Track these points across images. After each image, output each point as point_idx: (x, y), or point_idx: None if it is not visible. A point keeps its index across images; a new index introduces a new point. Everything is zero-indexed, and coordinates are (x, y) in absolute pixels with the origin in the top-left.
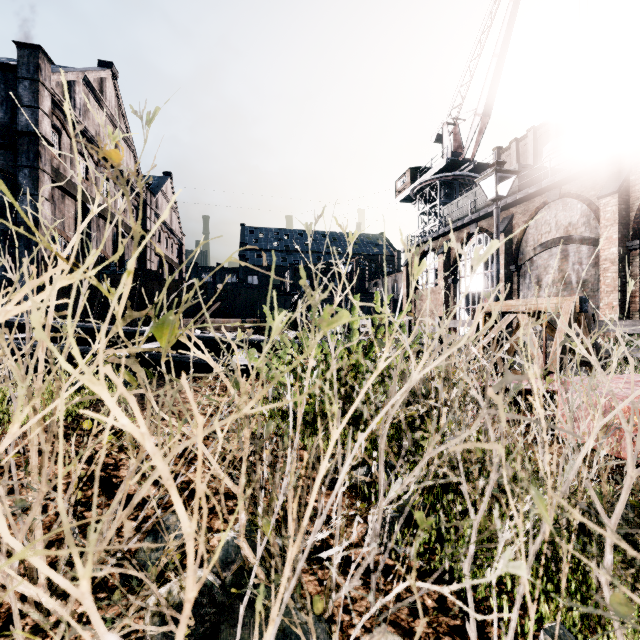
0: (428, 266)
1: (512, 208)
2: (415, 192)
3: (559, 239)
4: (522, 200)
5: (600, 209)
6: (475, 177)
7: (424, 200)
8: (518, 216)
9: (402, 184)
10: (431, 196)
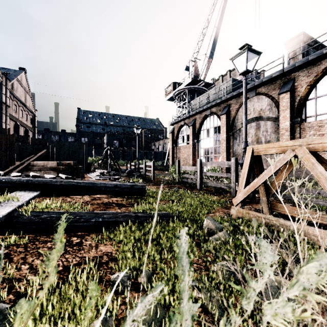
0: (183, 133)
1: (229, 101)
2: (175, 95)
3: (255, 118)
4: (235, 96)
5: (279, 100)
6: (205, 89)
7: (180, 100)
8: (233, 105)
9: (168, 91)
10: (183, 98)
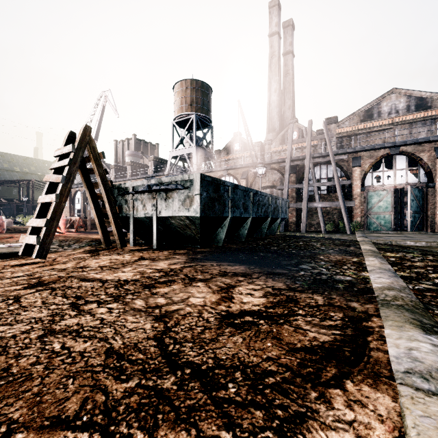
0: None
1: None
2: None
3: None
4: None
5: None
6: None
7: None
8: None
9: None
10: None
